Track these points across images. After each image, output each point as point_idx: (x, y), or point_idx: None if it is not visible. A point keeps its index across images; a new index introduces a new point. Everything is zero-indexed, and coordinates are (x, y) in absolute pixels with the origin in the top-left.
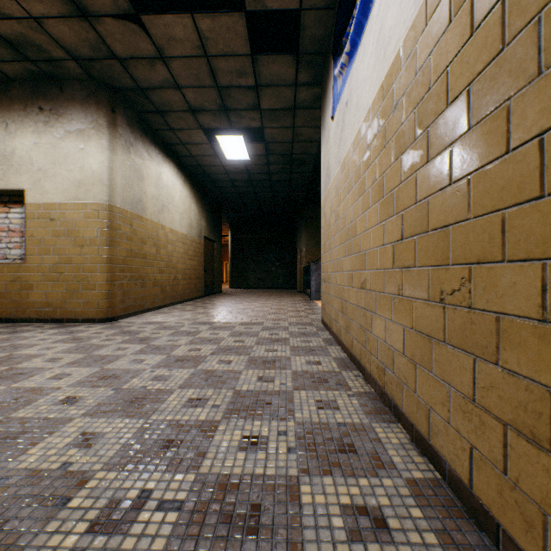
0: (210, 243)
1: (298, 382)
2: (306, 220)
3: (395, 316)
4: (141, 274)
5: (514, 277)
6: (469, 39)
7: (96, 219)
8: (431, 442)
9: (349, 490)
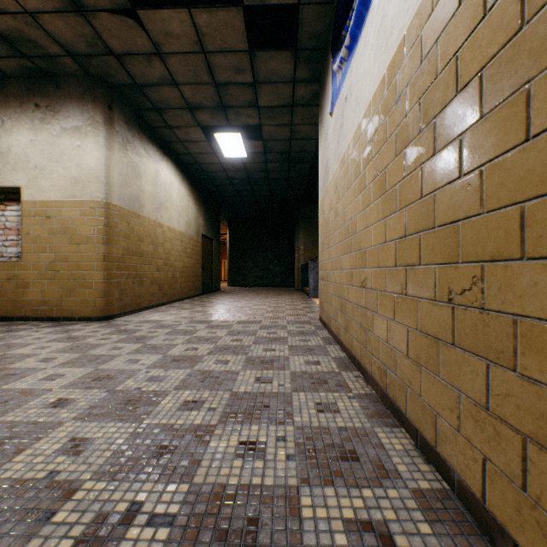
0: (208, 241)
1: (297, 383)
2: (303, 218)
3: (398, 316)
4: (138, 272)
5: (535, 276)
6: (482, 20)
7: (93, 217)
8: (438, 449)
9: (353, 502)
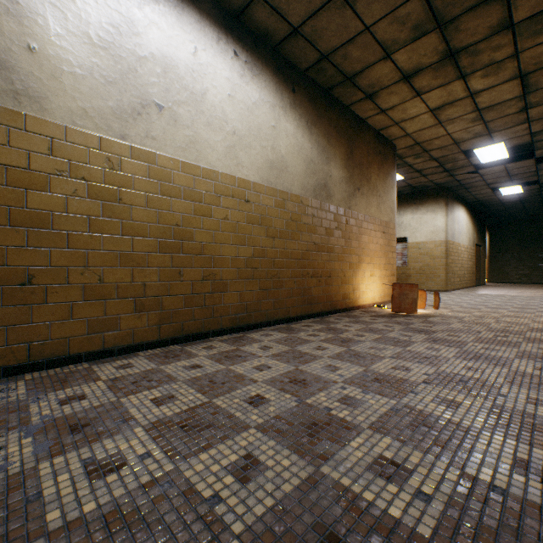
0: (477, 247)
1: None
2: None
3: None
4: (453, 271)
5: None
6: None
7: (440, 247)
8: None
9: None
